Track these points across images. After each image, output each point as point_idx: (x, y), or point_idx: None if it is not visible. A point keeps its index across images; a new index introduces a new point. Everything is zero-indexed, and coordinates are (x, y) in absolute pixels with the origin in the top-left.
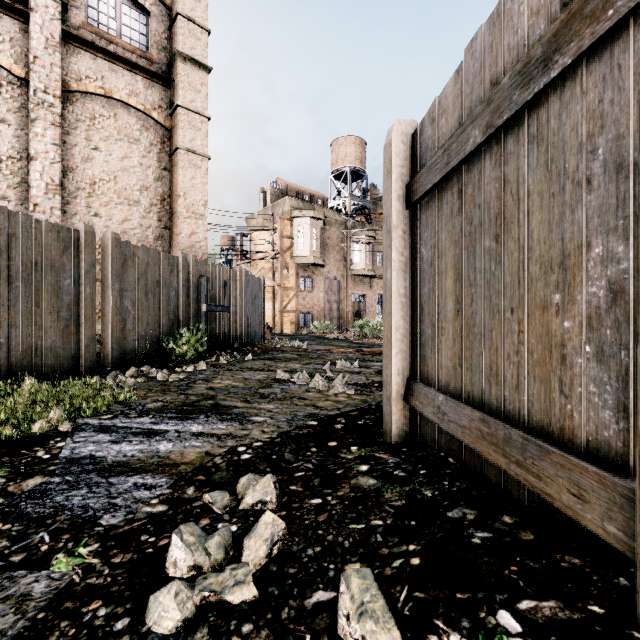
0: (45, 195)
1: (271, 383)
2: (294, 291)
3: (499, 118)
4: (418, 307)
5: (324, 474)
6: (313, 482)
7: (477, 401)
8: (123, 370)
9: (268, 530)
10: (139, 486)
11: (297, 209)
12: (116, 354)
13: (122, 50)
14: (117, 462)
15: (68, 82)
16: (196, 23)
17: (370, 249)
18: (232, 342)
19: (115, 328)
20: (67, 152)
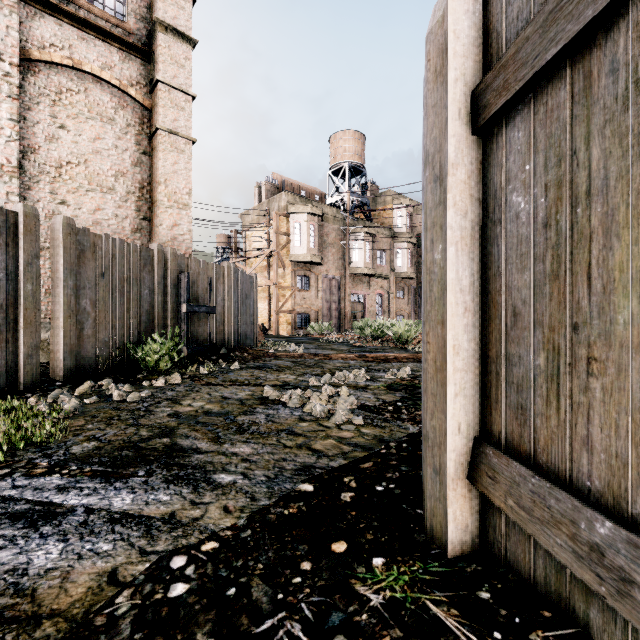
0: None
1: (255, 405)
2: (291, 290)
3: None
4: (502, 311)
5: None
6: None
7: None
8: (76, 385)
9: None
10: None
11: (294, 204)
12: (69, 365)
13: (94, 17)
14: None
15: (28, 49)
16: None
17: (370, 247)
18: (219, 347)
19: (68, 333)
20: (28, 130)
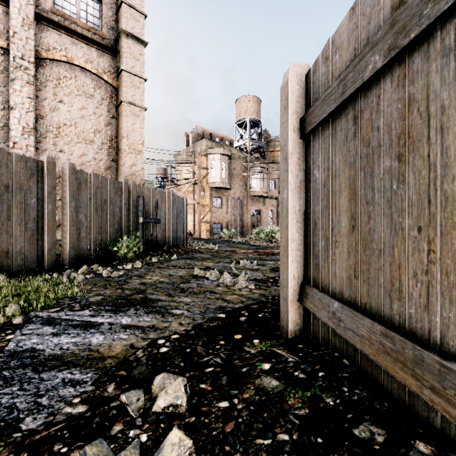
0: (22, 136)
1: (190, 279)
2: (209, 207)
3: (405, 37)
4: (311, 222)
5: (231, 371)
6: (221, 380)
7: (375, 313)
8: (77, 268)
9: (174, 452)
10: (66, 382)
11: (211, 148)
12: (72, 255)
13: (81, 28)
14: (53, 355)
15: (40, 51)
16: (136, 9)
17: (264, 177)
18: (162, 245)
19: (72, 236)
20: (39, 104)
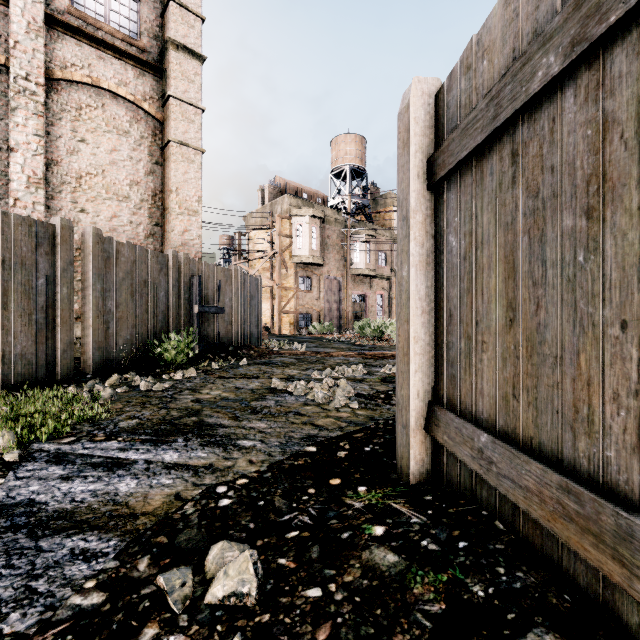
0: (27, 189)
1: (265, 394)
2: (293, 291)
3: (600, 23)
4: (444, 313)
5: (325, 538)
6: (310, 552)
7: (548, 453)
8: (104, 378)
9: None
10: (76, 555)
11: (296, 207)
12: (97, 360)
13: (111, 37)
14: (59, 511)
15: (52, 69)
16: (189, 10)
17: (370, 248)
18: (227, 345)
19: (96, 332)
20: (51, 144)
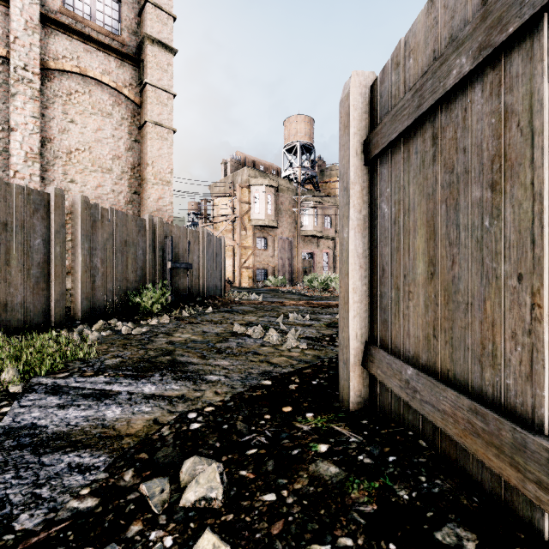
0: (25, 163)
1: (228, 337)
2: (251, 250)
3: (501, 32)
4: (378, 268)
5: (278, 454)
6: (266, 466)
7: (461, 383)
8: (91, 323)
9: None
10: (73, 468)
11: (254, 178)
12: (85, 308)
13: (96, 33)
14: (57, 433)
15: (46, 61)
16: (163, 9)
17: (318, 213)
18: (195, 296)
19: (84, 284)
20: (45, 124)
